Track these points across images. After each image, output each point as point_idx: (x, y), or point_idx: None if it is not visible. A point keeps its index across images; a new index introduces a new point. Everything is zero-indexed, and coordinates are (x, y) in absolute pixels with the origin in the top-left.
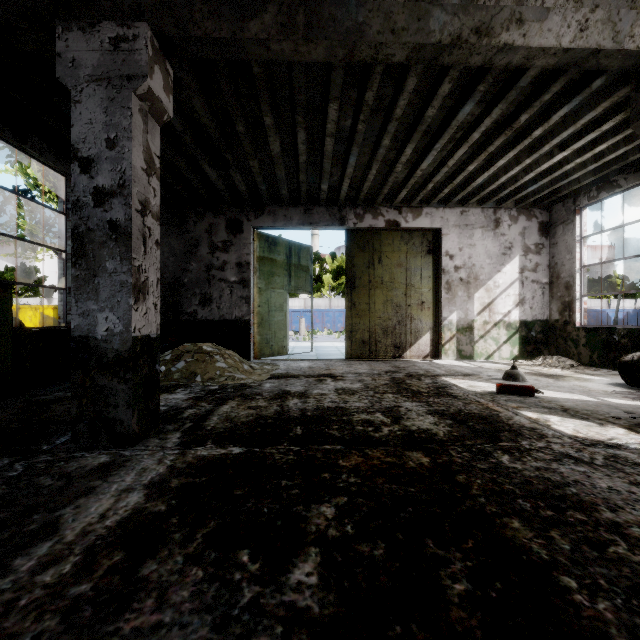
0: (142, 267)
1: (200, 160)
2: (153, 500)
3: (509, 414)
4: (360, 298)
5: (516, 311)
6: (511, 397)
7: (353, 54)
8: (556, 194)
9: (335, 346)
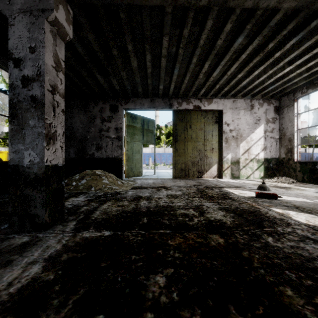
0: (52, 124)
1: (94, 71)
2: (47, 271)
3: (265, 210)
4: (180, 146)
5: (262, 153)
6: (264, 199)
7: None
8: (284, 91)
9: (167, 172)
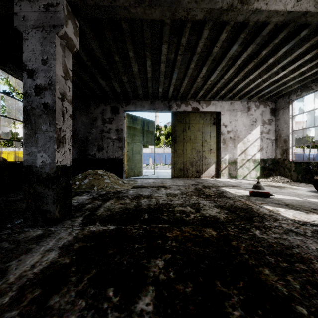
0: (61, 128)
1: (96, 76)
2: (62, 256)
3: (257, 207)
4: (179, 147)
5: (258, 154)
6: (258, 198)
7: (175, 15)
8: (279, 94)
9: (166, 172)
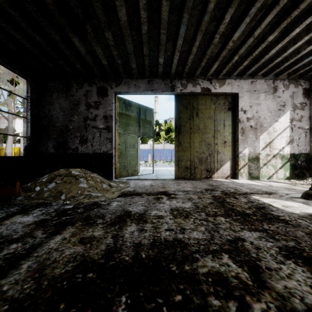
0: None
1: (68, 32)
2: None
3: None
4: (184, 139)
5: (288, 147)
6: None
7: None
8: None
9: (167, 169)
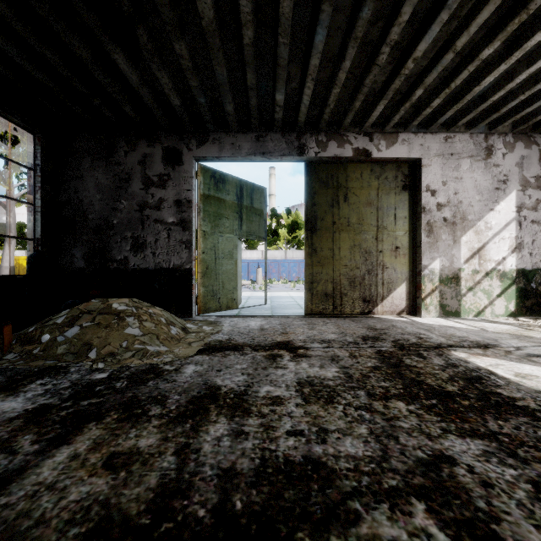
0: None
1: (104, 42)
2: None
3: None
4: (322, 243)
5: (512, 258)
6: None
7: None
8: None
9: (291, 296)
